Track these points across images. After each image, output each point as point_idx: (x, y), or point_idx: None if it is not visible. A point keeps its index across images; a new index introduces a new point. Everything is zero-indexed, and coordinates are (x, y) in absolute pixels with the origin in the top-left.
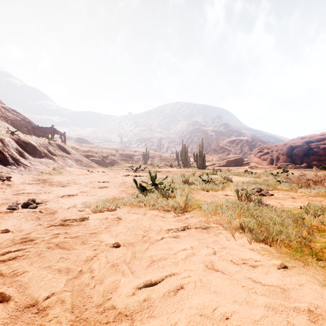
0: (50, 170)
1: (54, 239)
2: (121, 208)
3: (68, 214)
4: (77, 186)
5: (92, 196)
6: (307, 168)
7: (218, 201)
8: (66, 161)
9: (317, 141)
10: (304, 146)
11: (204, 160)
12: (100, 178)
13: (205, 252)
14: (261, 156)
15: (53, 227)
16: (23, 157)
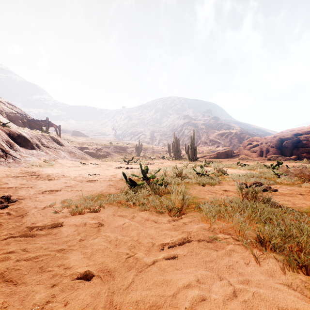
0: (41, 162)
1: (1, 262)
2: (107, 207)
3: (39, 217)
4: (64, 180)
5: (77, 191)
6: (297, 160)
7: (219, 200)
8: (59, 153)
9: (306, 133)
10: (294, 139)
11: (195, 152)
12: (92, 170)
13: (220, 294)
14: (251, 148)
15: (11, 240)
16: (13, 149)
